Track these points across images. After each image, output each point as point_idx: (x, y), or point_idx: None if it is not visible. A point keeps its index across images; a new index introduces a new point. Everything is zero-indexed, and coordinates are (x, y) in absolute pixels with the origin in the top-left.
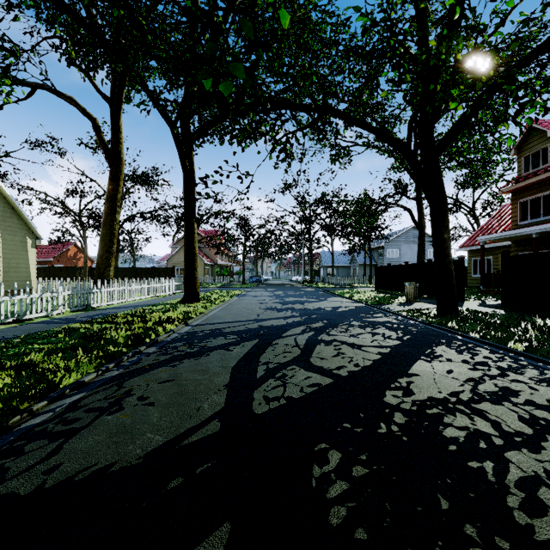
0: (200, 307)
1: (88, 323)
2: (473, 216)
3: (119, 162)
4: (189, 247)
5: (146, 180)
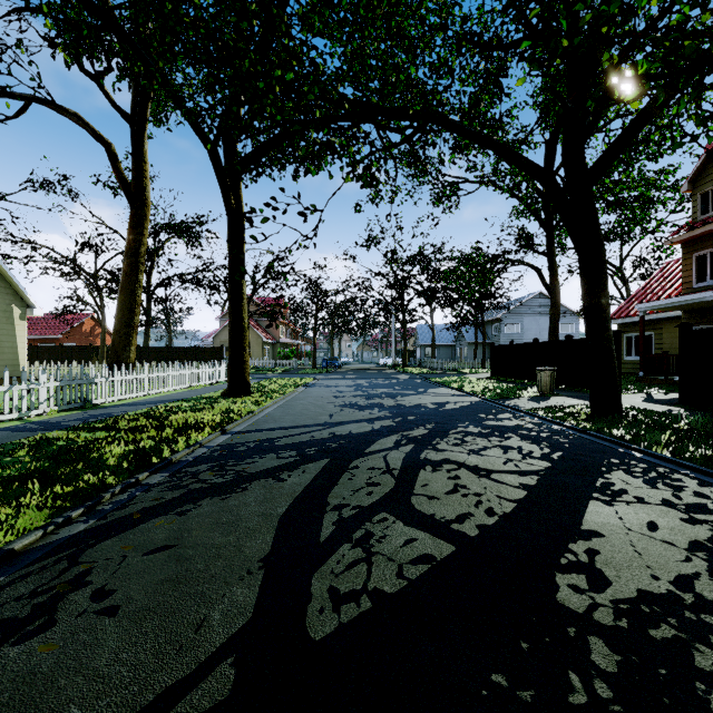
0: (249, 403)
1: (76, 430)
2: (620, 279)
3: (143, 203)
4: (235, 319)
5: (186, 231)
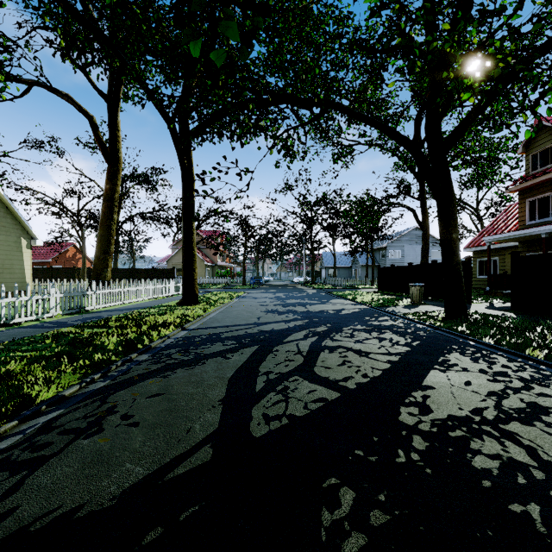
0: (199, 309)
1: (80, 327)
2: (476, 217)
3: (117, 161)
4: (187, 248)
5: (146, 180)
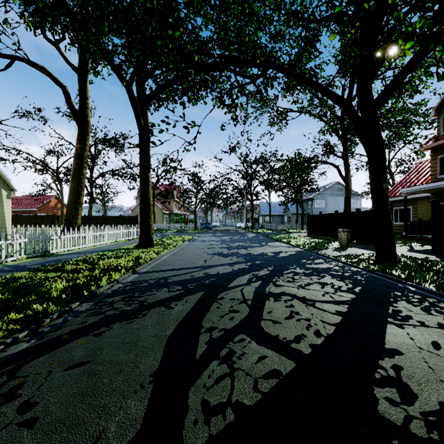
0: (153, 252)
1: (35, 271)
2: (388, 173)
3: (86, 124)
4: (144, 198)
5: (115, 143)
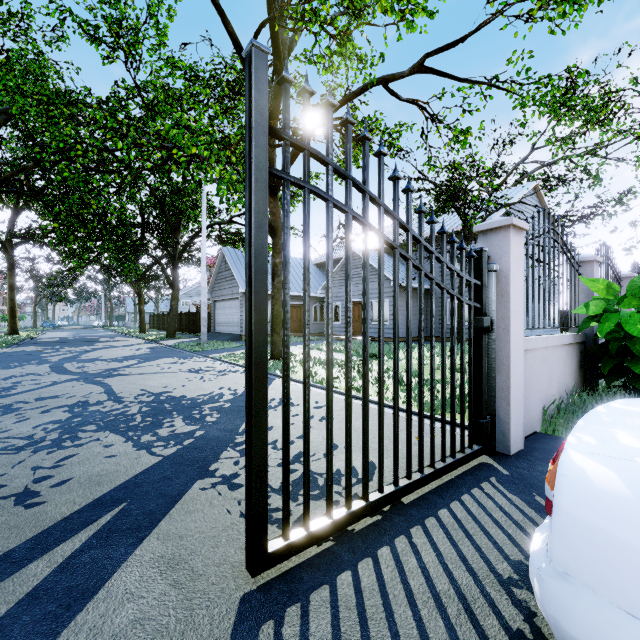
0: (26, 335)
1: None
2: None
3: None
4: (13, 306)
5: None
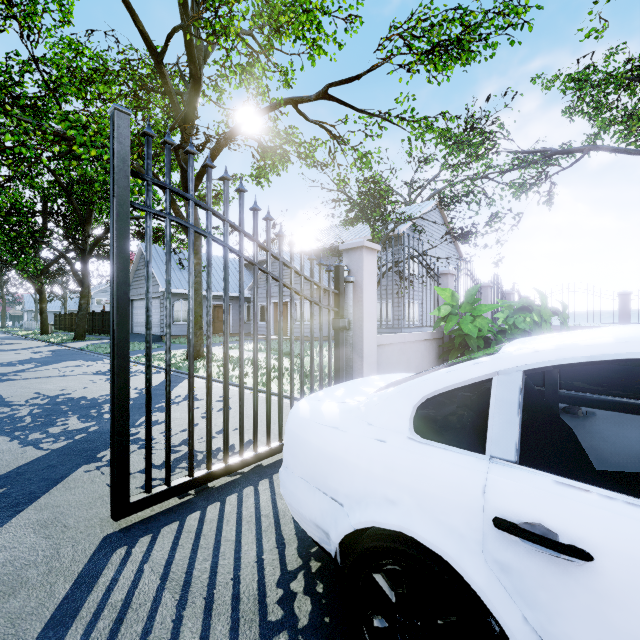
0: None
1: None
2: None
3: None
4: None
5: None
